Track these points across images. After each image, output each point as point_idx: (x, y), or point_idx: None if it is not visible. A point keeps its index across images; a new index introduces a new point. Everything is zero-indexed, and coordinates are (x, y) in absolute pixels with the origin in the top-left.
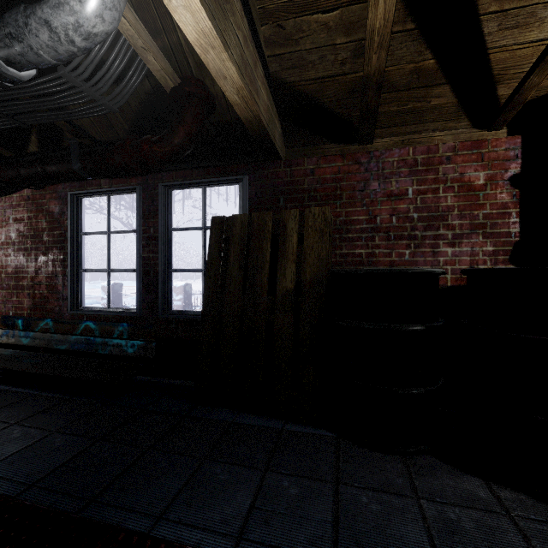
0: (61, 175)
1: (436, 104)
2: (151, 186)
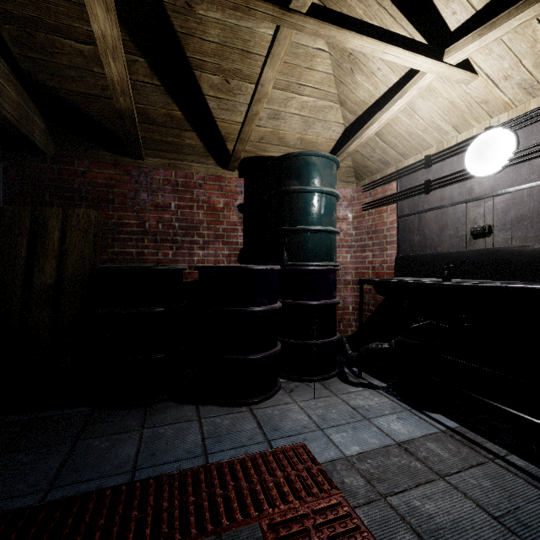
0: None
1: (189, 143)
2: None
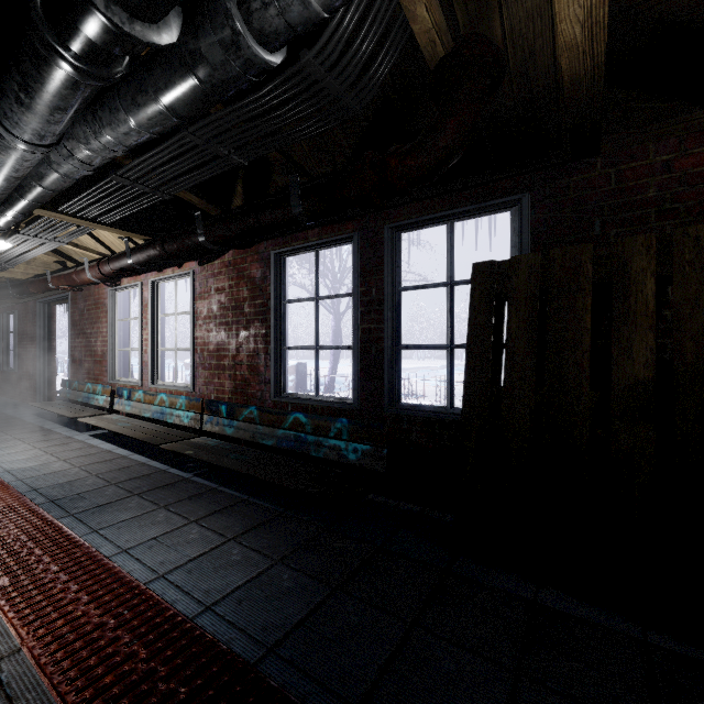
0: (275, 224)
1: None
2: (373, 230)
